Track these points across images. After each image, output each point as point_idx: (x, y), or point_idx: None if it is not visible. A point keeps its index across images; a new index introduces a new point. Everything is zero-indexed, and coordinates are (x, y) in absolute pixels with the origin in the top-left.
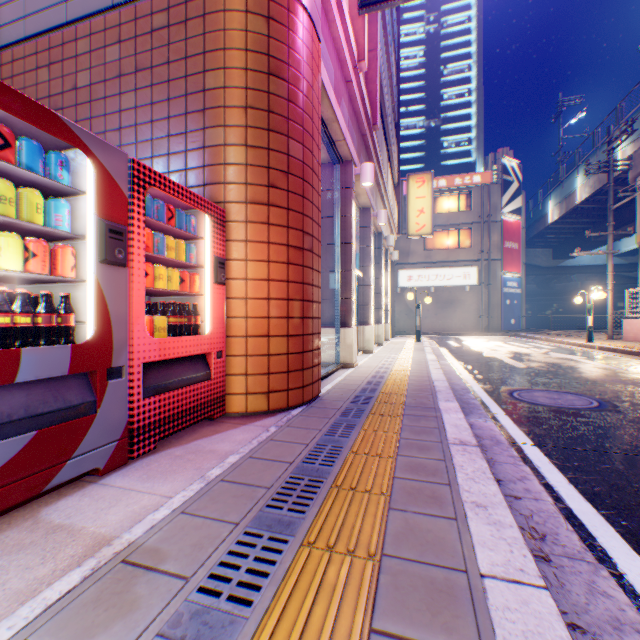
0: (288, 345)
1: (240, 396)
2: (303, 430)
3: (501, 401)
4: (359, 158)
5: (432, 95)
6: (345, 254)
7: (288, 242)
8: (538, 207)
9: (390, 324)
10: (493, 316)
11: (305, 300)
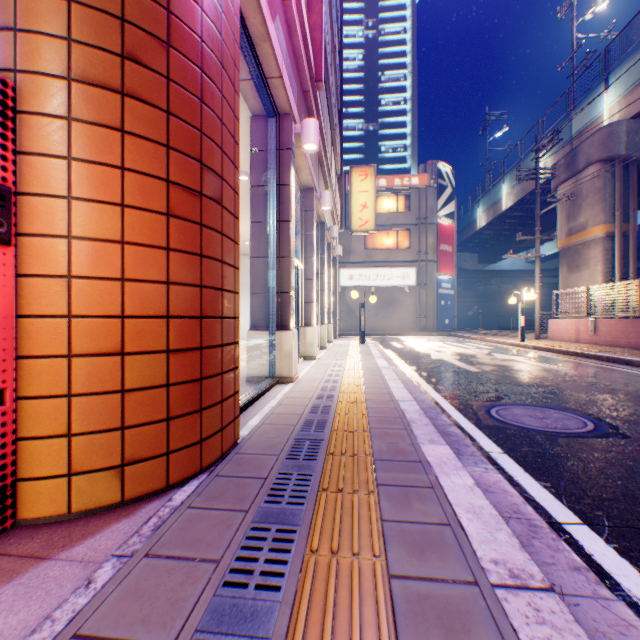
0: (169, 369)
1: (54, 481)
2: (177, 570)
3: (485, 426)
4: (300, 117)
5: (371, 99)
6: (282, 235)
7: (169, 175)
8: (468, 213)
9: (333, 324)
10: (430, 316)
11: (206, 286)
